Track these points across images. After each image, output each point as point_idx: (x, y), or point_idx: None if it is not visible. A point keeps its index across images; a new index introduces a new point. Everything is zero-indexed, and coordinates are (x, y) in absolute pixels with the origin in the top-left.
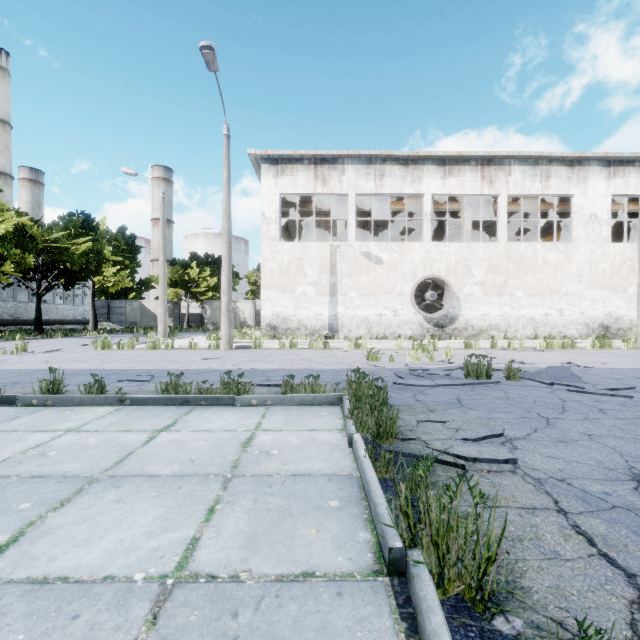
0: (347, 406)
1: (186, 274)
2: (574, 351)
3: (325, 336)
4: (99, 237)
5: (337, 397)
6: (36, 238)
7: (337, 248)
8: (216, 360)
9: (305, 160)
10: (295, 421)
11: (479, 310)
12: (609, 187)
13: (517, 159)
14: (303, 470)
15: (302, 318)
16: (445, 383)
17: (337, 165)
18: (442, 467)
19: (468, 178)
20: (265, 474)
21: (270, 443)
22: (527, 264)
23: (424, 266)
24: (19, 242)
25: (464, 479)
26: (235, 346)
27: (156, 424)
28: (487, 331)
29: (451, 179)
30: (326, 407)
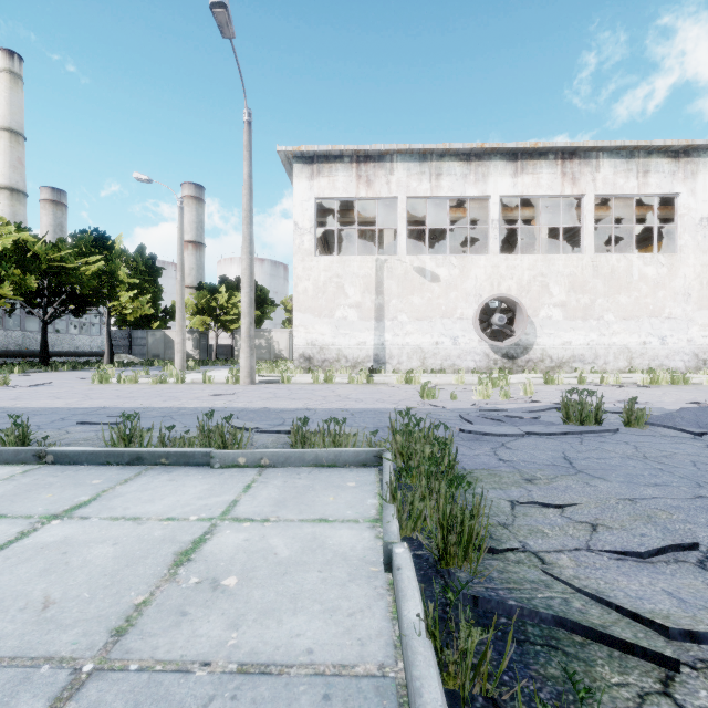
0: (387, 473)
1: (214, 300)
2: (690, 387)
3: (370, 369)
4: (114, 257)
5: (373, 454)
6: (39, 257)
7: (384, 263)
8: (227, 396)
9: (346, 158)
10: (297, 499)
11: (559, 337)
12: None
13: (607, 151)
14: (271, 650)
15: (342, 347)
16: (537, 431)
17: (384, 163)
18: (604, 648)
19: (545, 175)
20: (175, 664)
21: (232, 554)
22: (619, 280)
23: (490, 284)
24: (20, 261)
25: (683, 707)
26: (259, 380)
27: (59, 502)
28: (569, 363)
29: (524, 177)
30: (355, 471)
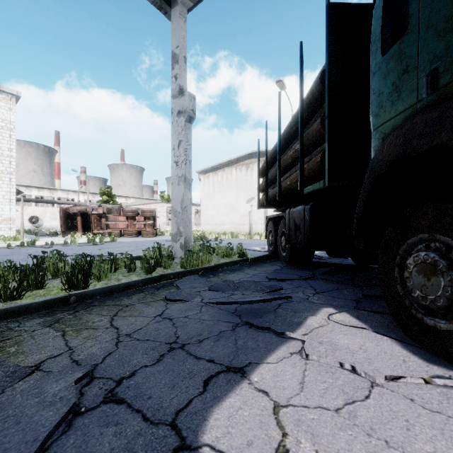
0: None
1: None
2: None
3: None
4: None
5: None
6: None
7: None
8: None
9: None
10: None
11: (49, 223)
12: (84, 197)
13: (60, 189)
14: None
15: None
16: None
17: None
18: None
19: (46, 192)
20: None
21: None
22: None
23: (32, 212)
24: None
25: None
26: None
27: None
28: (52, 228)
29: (41, 192)
30: None
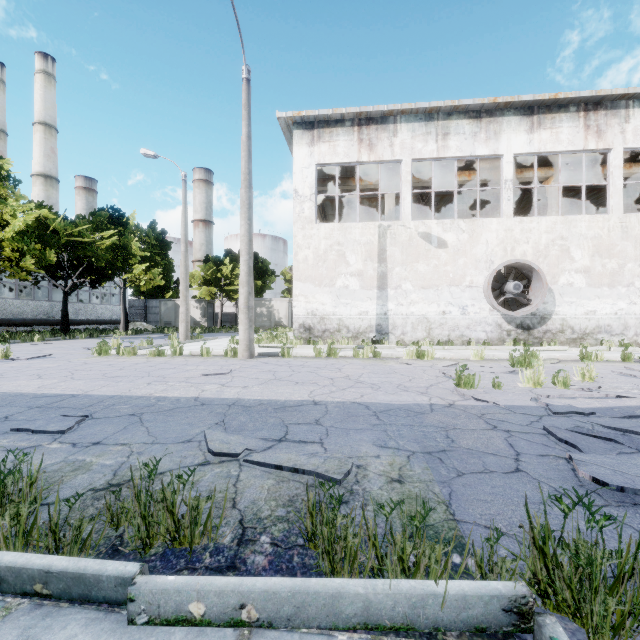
0: None
1: (219, 271)
2: None
3: (372, 340)
4: (127, 232)
5: (502, 605)
6: (59, 232)
7: (387, 229)
8: (220, 377)
9: (347, 121)
10: None
11: (581, 306)
12: None
13: (638, 99)
14: None
15: (343, 317)
16: None
17: (387, 125)
18: None
19: (565, 129)
20: None
21: None
22: None
23: (503, 249)
24: (41, 237)
25: None
26: (258, 353)
27: None
28: (593, 334)
29: (541, 132)
30: None
